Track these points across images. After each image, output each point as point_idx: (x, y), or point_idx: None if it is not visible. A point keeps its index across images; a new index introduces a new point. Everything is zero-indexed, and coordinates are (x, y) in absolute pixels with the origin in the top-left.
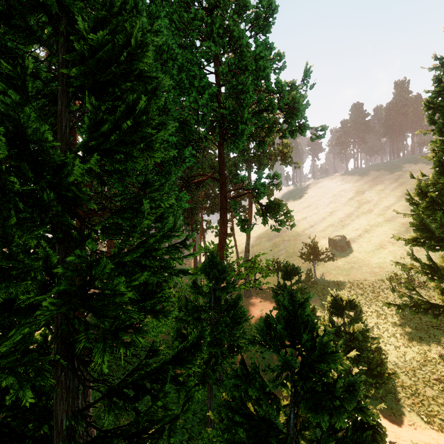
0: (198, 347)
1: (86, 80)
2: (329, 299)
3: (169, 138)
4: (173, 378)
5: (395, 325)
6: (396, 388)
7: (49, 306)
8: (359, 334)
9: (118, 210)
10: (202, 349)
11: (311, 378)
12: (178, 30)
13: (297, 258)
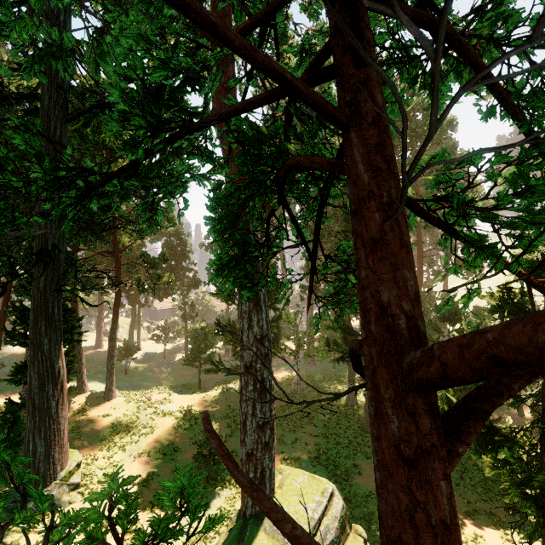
0: None
1: None
2: None
3: None
4: None
5: None
6: None
7: None
8: None
9: None
10: None
11: (454, 322)
12: None
13: None
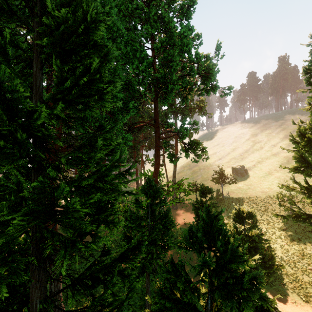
0: (139, 248)
1: (54, 49)
2: (233, 211)
3: (118, 94)
4: (120, 271)
5: (280, 230)
6: (282, 275)
7: (19, 221)
8: (255, 237)
9: (79, 146)
10: (142, 250)
11: (224, 274)
12: (125, 17)
13: (209, 181)
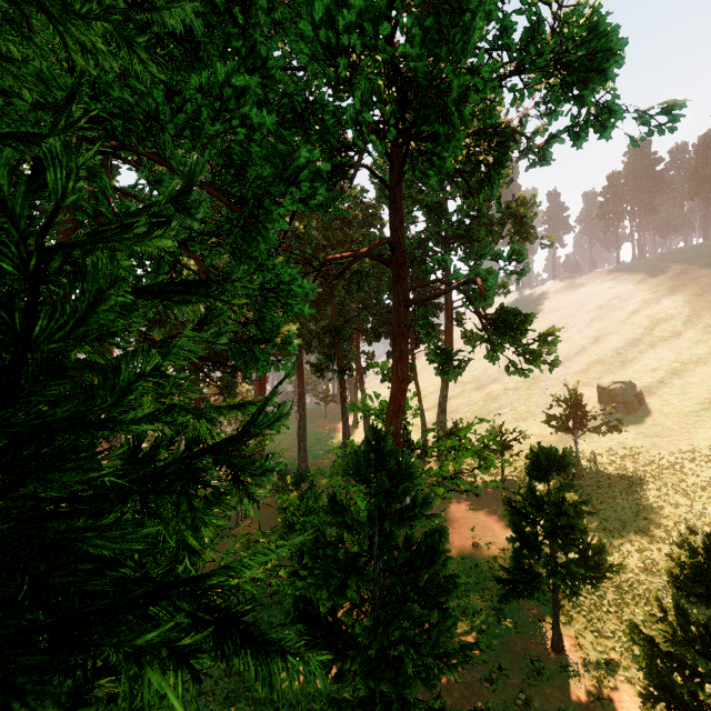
0: None
1: None
2: (682, 557)
3: (252, 113)
4: None
5: None
6: None
7: None
8: None
9: None
10: None
11: None
12: None
13: (535, 423)
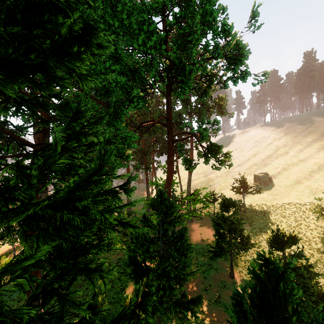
0: (143, 305)
1: None
2: (270, 234)
3: (117, 78)
4: None
5: (319, 251)
6: None
7: None
8: (304, 272)
9: (43, 147)
10: (148, 310)
11: None
12: None
13: (228, 190)
